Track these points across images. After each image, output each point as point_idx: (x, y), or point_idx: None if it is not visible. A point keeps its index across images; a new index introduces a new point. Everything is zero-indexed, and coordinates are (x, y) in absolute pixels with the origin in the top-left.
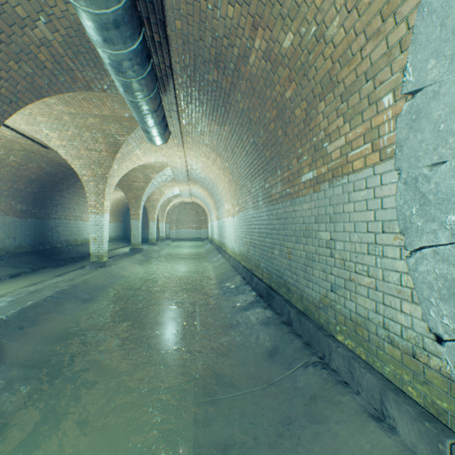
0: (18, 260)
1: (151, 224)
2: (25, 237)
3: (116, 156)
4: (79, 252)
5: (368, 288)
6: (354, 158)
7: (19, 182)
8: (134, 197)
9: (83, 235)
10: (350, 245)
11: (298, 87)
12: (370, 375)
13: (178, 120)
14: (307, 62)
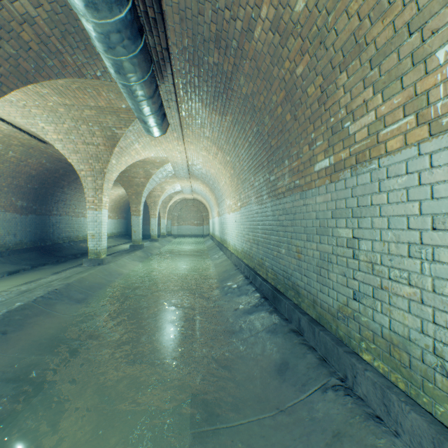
0: (18, 257)
1: (152, 220)
2: (26, 233)
3: (114, 150)
4: (80, 248)
5: (409, 301)
6: (388, 137)
7: (19, 178)
8: (135, 193)
9: (85, 232)
10: (382, 245)
11: (312, 60)
12: (416, 416)
13: (177, 111)
14: (325, 25)
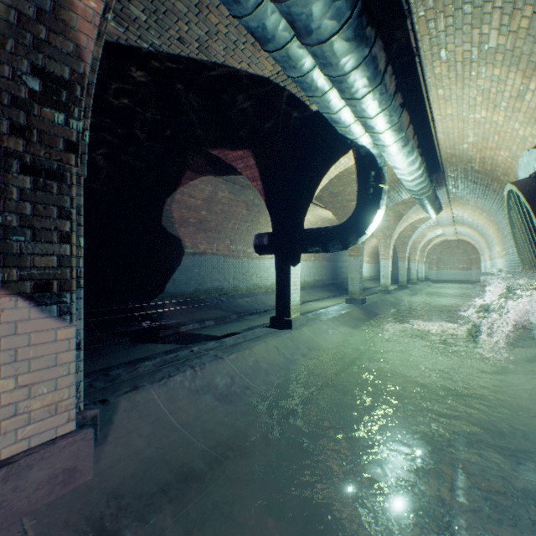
0: (328, 288)
1: (411, 265)
2: (329, 274)
3: (399, 222)
4: None
5: None
6: None
7: None
8: (401, 243)
9: None
10: None
11: None
12: None
13: (447, 198)
14: None
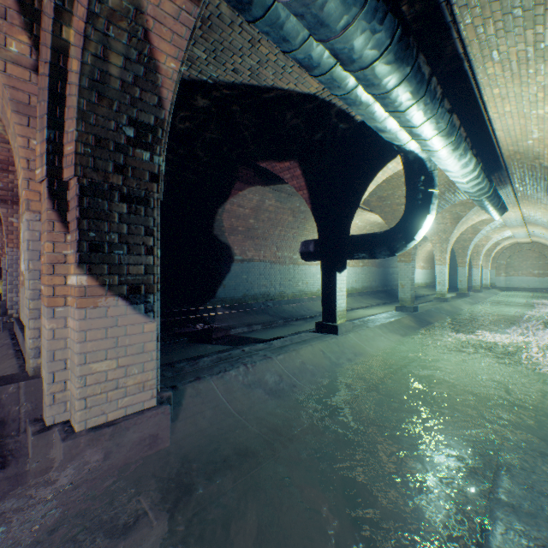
0: (378, 295)
1: (473, 271)
2: (379, 280)
3: (457, 225)
4: None
5: None
6: None
7: None
8: (460, 247)
9: None
10: None
11: None
12: None
13: (513, 197)
14: None
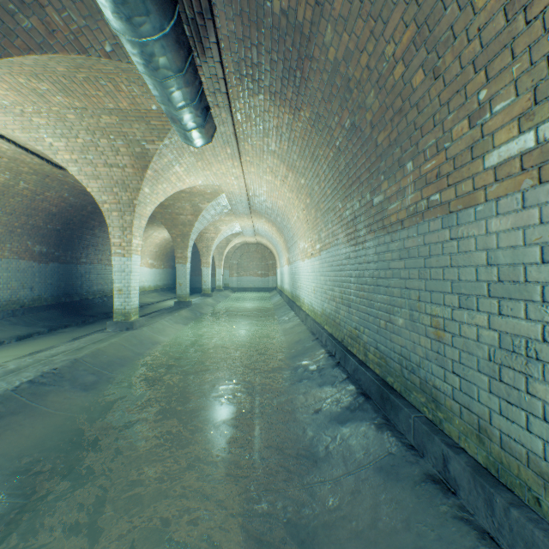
0: (35, 316)
1: (204, 270)
2: (46, 286)
3: (146, 174)
4: None
5: None
6: None
7: (36, 216)
8: (180, 235)
9: None
10: None
11: None
12: None
13: (229, 111)
14: None
